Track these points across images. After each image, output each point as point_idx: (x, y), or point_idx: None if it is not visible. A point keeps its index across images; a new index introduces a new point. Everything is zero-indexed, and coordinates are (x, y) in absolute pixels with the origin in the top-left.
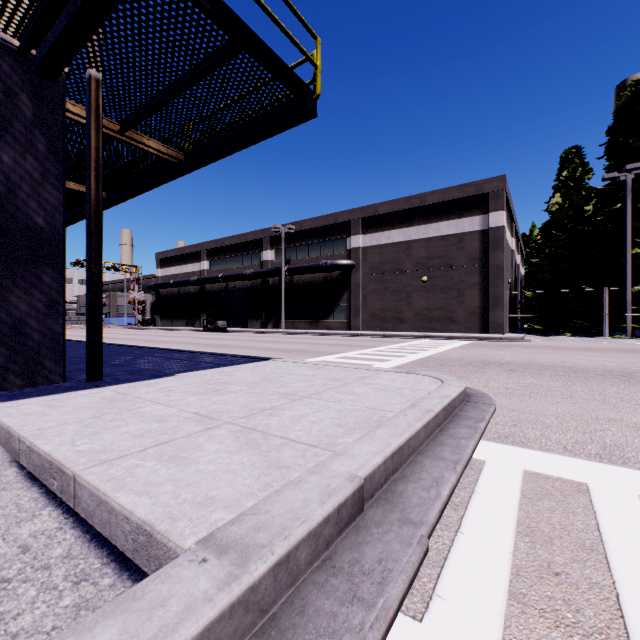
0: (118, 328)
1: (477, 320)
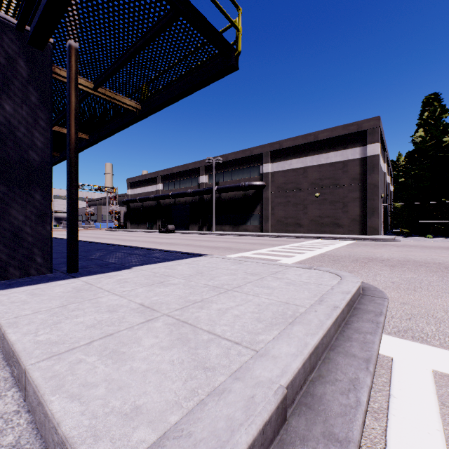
0: (102, 230)
1: (358, 225)
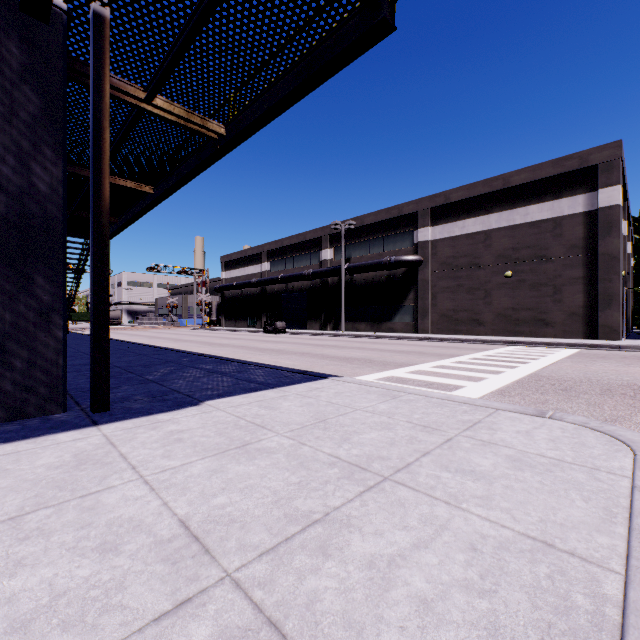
0: (187, 329)
1: (580, 322)
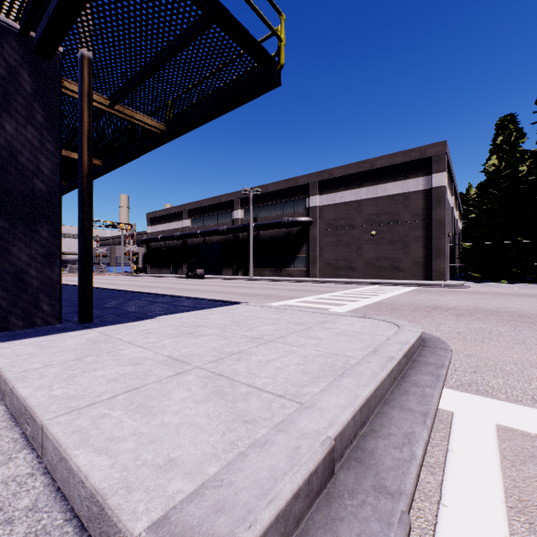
0: (116, 275)
1: (421, 269)
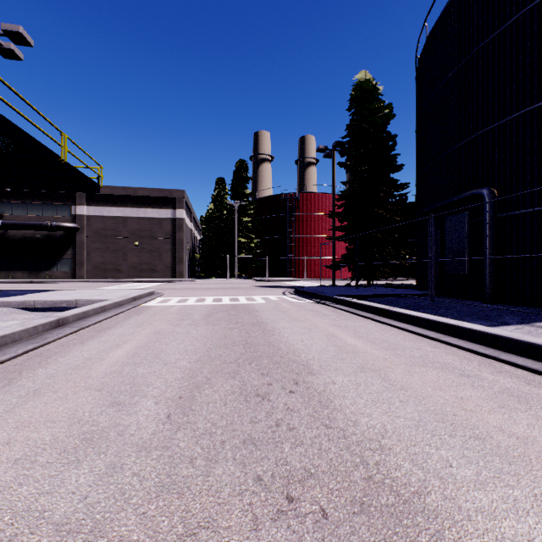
0: None
1: (170, 271)
